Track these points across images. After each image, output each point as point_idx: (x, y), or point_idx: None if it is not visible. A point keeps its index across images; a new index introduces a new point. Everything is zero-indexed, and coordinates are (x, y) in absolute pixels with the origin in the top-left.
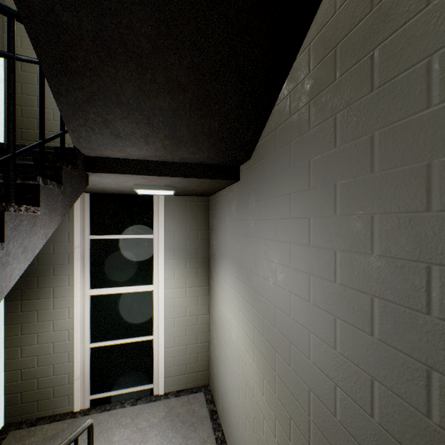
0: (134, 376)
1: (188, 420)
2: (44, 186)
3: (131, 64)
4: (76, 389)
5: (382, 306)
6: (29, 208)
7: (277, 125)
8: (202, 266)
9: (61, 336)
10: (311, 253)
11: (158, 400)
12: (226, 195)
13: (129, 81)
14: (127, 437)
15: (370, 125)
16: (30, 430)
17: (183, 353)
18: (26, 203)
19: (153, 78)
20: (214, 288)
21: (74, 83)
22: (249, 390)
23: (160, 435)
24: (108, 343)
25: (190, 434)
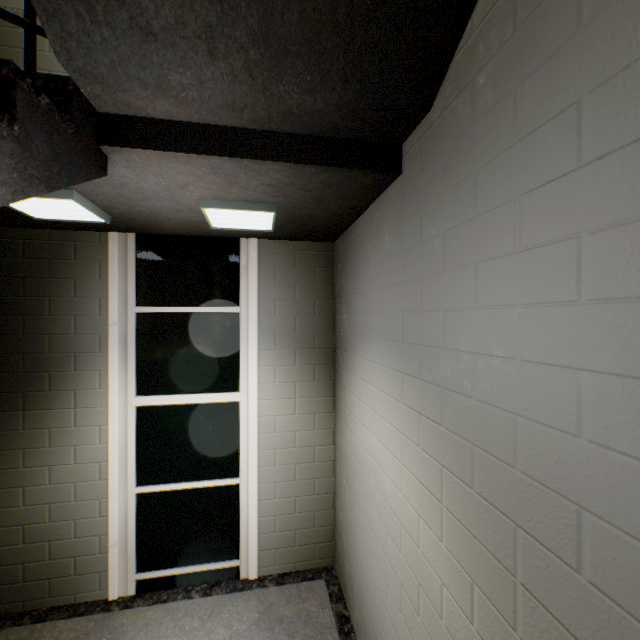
0: (208, 545)
1: (298, 631)
2: None
3: None
4: (112, 563)
5: None
6: None
7: None
8: (322, 362)
9: (88, 472)
10: None
11: (248, 589)
12: (369, 219)
13: None
14: None
15: None
16: (35, 628)
17: (290, 510)
18: None
19: None
20: (344, 398)
21: None
22: (427, 599)
23: None
24: (165, 487)
25: None
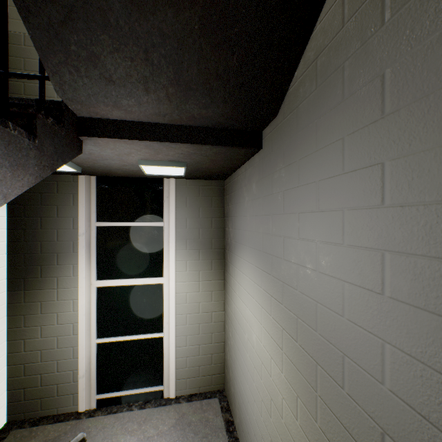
0: (143, 376)
1: (200, 430)
2: (1, 128)
3: None
4: (81, 388)
5: None
6: None
7: (320, 50)
8: (217, 258)
9: (65, 329)
10: (386, 217)
11: (169, 404)
12: (244, 172)
13: None
14: None
15: None
16: (32, 430)
17: (196, 353)
18: None
19: None
20: (230, 281)
21: None
22: (275, 407)
23: None
24: (115, 339)
25: None
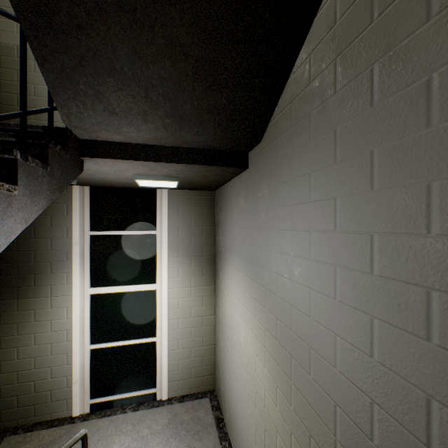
0: (136, 380)
1: (192, 428)
2: (24, 163)
3: (124, 19)
4: (75, 393)
5: (445, 302)
6: (2, 185)
7: (294, 97)
8: (208, 264)
9: (59, 336)
10: (337, 240)
11: (161, 405)
12: (233, 186)
13: (122, 41)
14: (127, 446)
15: (426, 65)
16: (26, 435)
17: (188, 356)
18: (1, 181)
19: (150, 39)
20: (220, 287)
21: (59, 44)
22: (259, 399)
23: (162, 444)
24: (108, 344)
25: (195, 444)
